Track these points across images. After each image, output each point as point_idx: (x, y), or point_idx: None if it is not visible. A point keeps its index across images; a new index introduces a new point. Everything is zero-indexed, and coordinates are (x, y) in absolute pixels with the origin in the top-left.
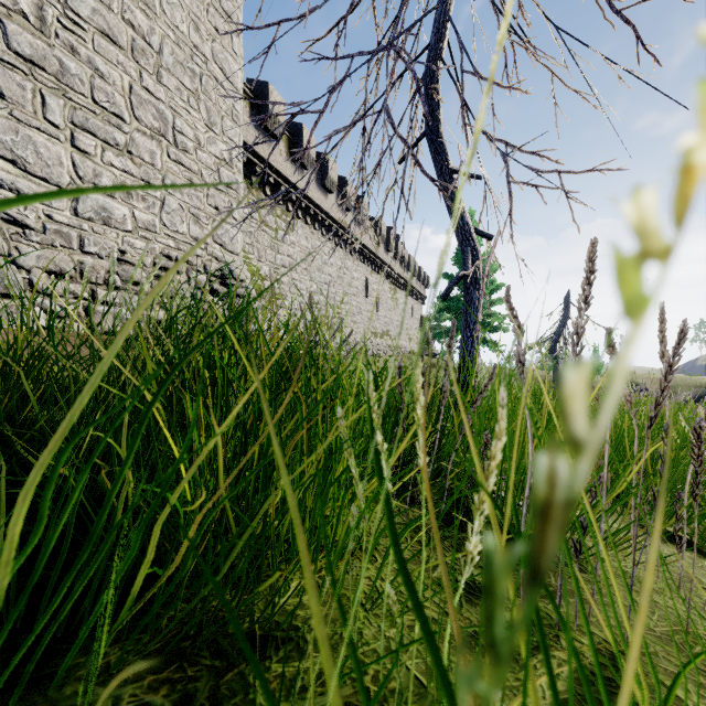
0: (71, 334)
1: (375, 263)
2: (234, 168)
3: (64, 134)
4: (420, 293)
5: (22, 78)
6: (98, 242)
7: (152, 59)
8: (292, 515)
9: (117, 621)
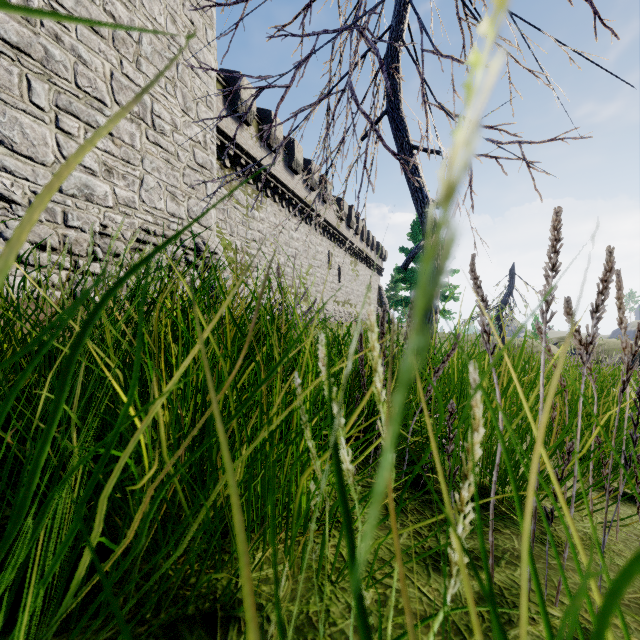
0: (54, 302)
1: (337, 238)
2: (208, 150)
3: (49, 116)
4: (378, 266)
5: (9, 64)
6: (81, 217)
7: (132, 48)
8: (241, 542)
9: (56, 619)
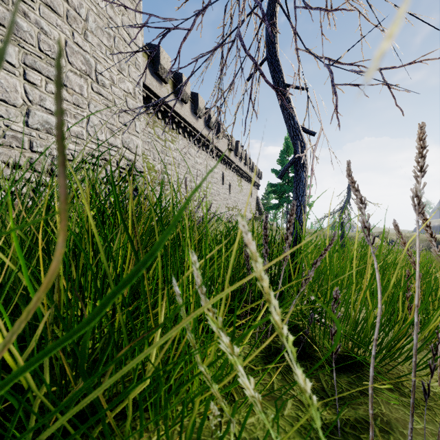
0: None
1: (228, 163)
2: (137, 99)
3: (18, 70)
4: (256, 183)
5: None
6: (43, 144)
7: (81, 24)
8: None
9: None
